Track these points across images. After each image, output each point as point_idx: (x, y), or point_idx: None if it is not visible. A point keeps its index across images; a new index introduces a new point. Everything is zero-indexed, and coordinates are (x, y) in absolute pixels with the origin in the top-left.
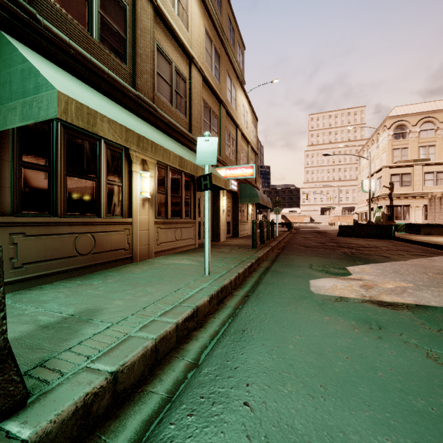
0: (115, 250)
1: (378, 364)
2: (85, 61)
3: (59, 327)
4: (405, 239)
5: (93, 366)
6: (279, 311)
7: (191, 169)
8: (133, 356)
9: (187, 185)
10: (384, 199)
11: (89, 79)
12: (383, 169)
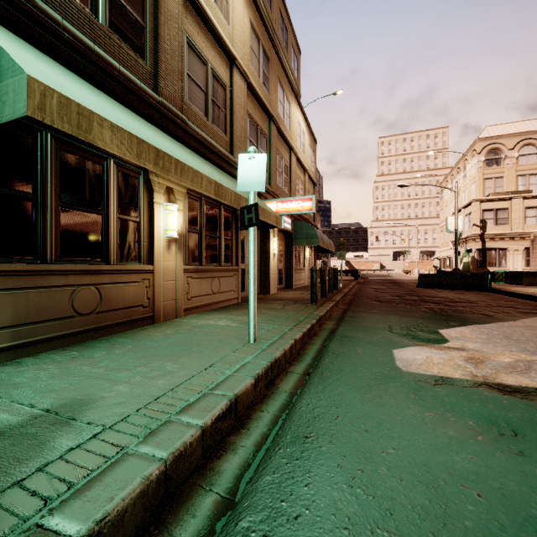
0: (129, 308)
1: (535, 511)
2: (85, 51)
3: (20, 433)
4: (506, 291)
5: (48, 523)
6: (356, 402)
7: (231, 199)
8: (122, 498)
9: (227, 222)
10: (474, 240)
11: (92, 75)
12: (473, 203)
